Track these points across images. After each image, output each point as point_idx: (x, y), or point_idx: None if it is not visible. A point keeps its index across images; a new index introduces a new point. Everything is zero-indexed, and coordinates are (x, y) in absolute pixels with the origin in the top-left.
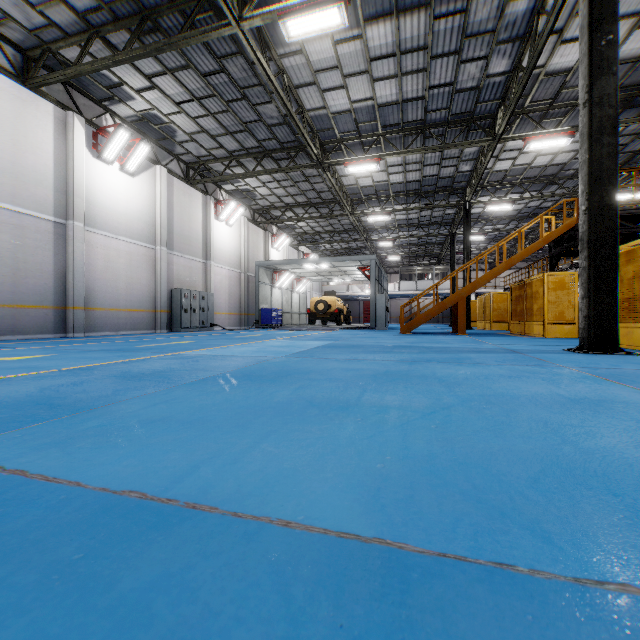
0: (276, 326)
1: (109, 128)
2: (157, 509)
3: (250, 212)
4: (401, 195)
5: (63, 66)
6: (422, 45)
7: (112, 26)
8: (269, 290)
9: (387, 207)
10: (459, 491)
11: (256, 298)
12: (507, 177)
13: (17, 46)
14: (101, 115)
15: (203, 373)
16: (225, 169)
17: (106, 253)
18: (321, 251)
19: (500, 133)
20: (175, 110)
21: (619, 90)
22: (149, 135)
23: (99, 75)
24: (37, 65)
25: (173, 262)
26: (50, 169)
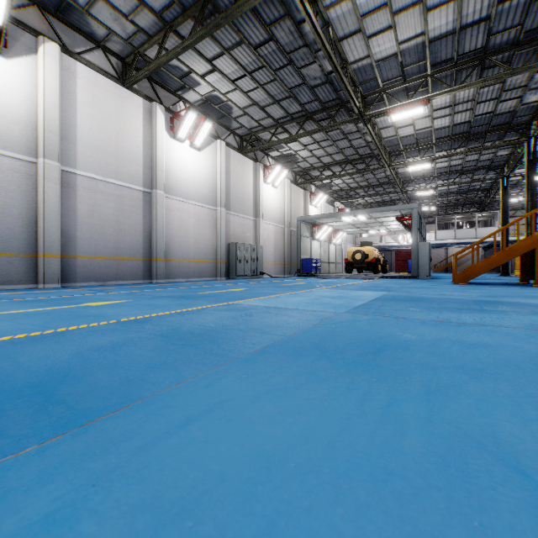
0: (316, 274)
1: (182, 113)
2: None
3: (292, 174)
4: (445, 141)
5: (147, 63)
6: None
7: (181, 18)
8: (309, 242)
9: (427, 156)
10: None
11: (298, 249)
12: None
13: (118, 56)
14: (176, 103)
15: (259, 337)
16: (272, 136)
17: (180, 215)
18: (354, 206)
19: None
20: (231, 88)
21: None
22: (211, 115)
23: (174, 68)
24: (131, 68)
25: (230, 220)
26: (140, 150)
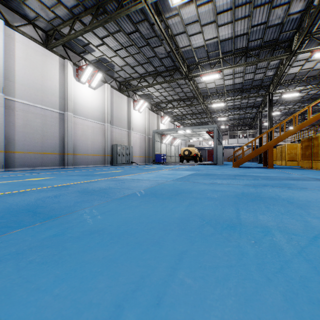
0: (163, 163)
1: (83, 66)
2: None
3: (150, 105)
4: (231, 91)
5: (62, 37)
6: (248, 1)
7: (84, 13)
8: (159, 144)
9: (222, 99)
10: None
11: (153, 148)
12: (296, 77)
13: (43, 30)
14: (80, 60)
15: (127, 191)
16: (138, 83)
17: (82, 127)
18: (185, 124)
19: (295, 49)
20: (114, 55)
21: None
22: (102, 69)
23: (79, 40)
24: (51, 38)
25: (113, 131)
26: (57, 87)
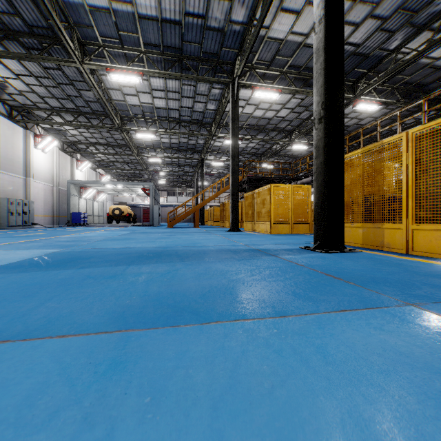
0: (84, 224)
1: None
2: (130, 248)
3: (60, 143)
4: (168, 149)
5: None
6: (177, 91)
7: None
8: (77, 200)
9: (160, 153)
10: (174, 245)
11: (68, 205)
12: (221, 149)
13: None
14: None
15: (94, 240)
16: (47, 117)
17: None
18: (113, 173)
19: (213, 134)
20: (13, 76)
21: (257, 126)
22: None
23: None
24: None
25: (0, 178)
26: None
